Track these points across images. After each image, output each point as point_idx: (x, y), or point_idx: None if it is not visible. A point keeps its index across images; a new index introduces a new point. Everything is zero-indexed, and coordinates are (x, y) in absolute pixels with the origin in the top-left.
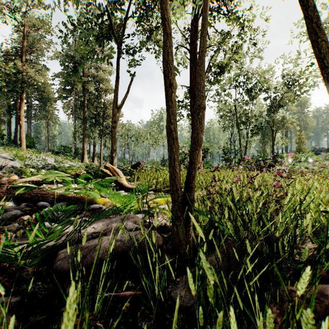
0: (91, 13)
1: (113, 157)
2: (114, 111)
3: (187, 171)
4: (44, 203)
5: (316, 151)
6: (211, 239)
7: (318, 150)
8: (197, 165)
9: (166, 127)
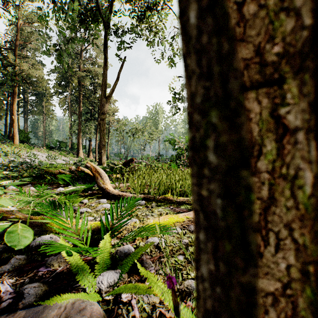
0: None
1: (101, 153)
2: (103, 101)
3: None
4: None
5: None
6: None
7: None
8: None
9: None
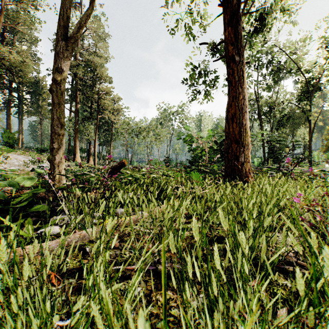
0: None
1: (54, 149)
2: (57, 45)
3: None
4: None
5: None
6: None
7: None
8: None
9: None
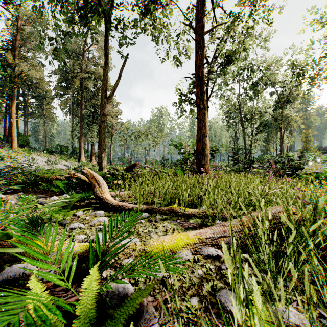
0: None
1: (102, 157)
2: (103, 101)
3: None
4: None
5: (322, 150)
6: None
7: (325, 149)
8: None
9: None
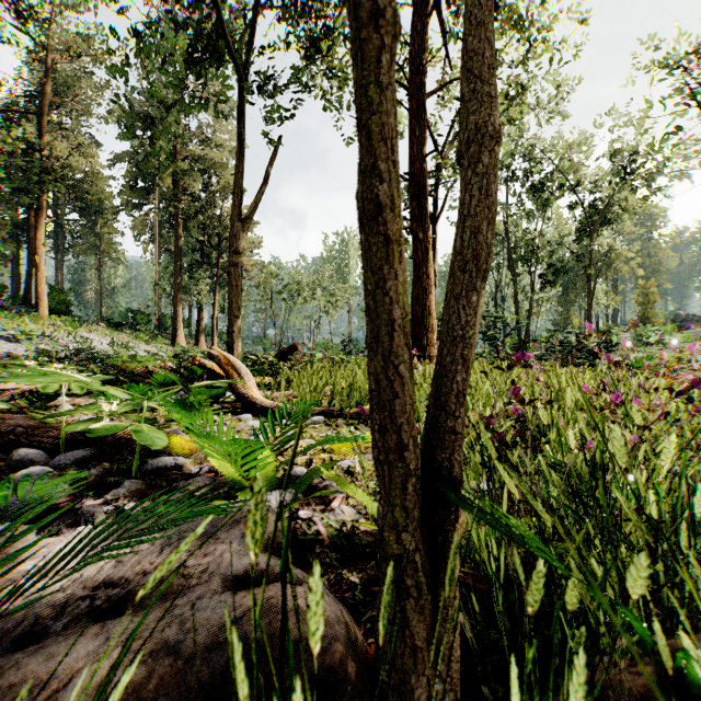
0: (186, 7)
1: (233, 332)
2: (236, 227)
3: (437, 371)
4: (31, 453)
5: (681, 321)
6: (516, 614)
7: (685, 320)
8: (472, 350)
9: (359, 194)
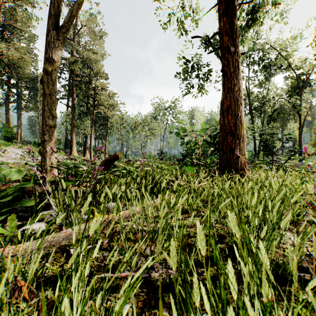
0: None
1: (45, 141)
2: (48, 35)
3: None
4: None
5: None
6: None
7: None
8: None
9: None
